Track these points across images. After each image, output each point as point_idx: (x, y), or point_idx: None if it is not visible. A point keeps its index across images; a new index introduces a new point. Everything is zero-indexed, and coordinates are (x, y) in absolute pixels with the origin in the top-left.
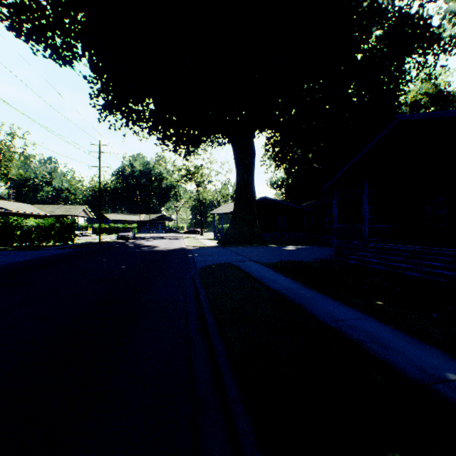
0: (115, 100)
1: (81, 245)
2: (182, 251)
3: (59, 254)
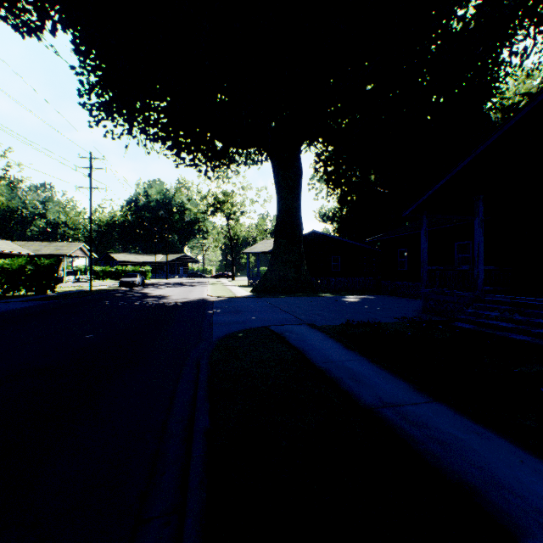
0: (113, 98)
1: (61, 295)
2: (199, 305)
3: (11, 311)
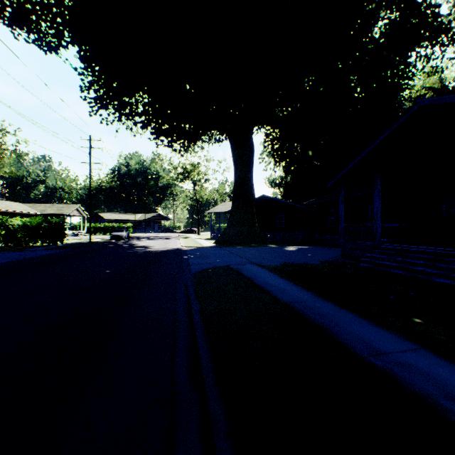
0: (107, 93)
1: (70, 245)
2: (177, 252)
3: (42, 256)
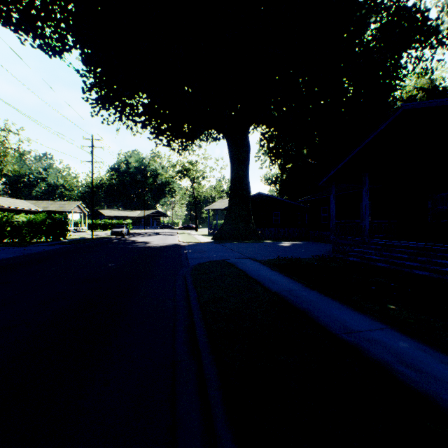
0: (108, 94)
1: (73, 241)
2: (176, 248)
3: (47, 251)
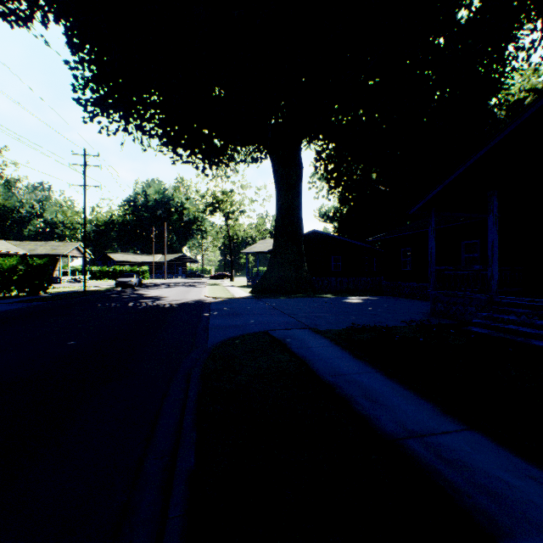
0: (108, 93)
1: (53, 296)
2: (196, 307)
3: None
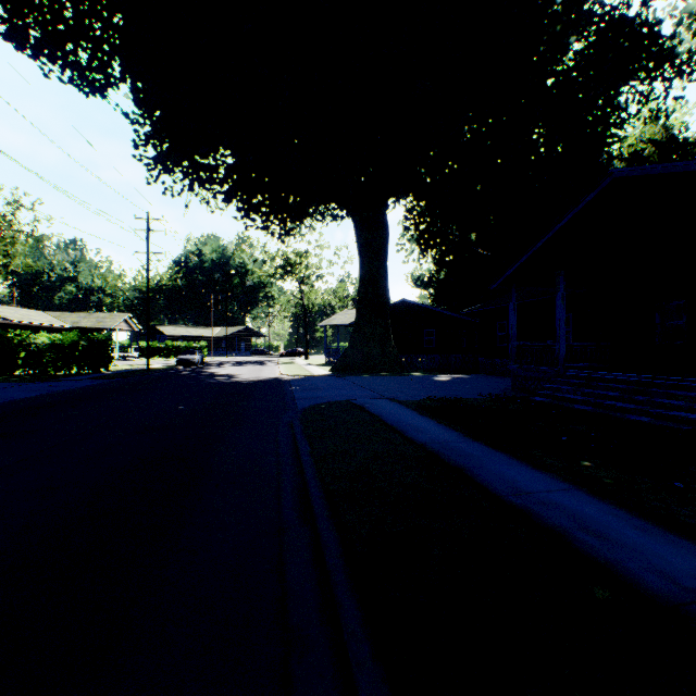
0: (173, 149)
1: (120, 374)
2: (276, 383)
3: (84, 388)
